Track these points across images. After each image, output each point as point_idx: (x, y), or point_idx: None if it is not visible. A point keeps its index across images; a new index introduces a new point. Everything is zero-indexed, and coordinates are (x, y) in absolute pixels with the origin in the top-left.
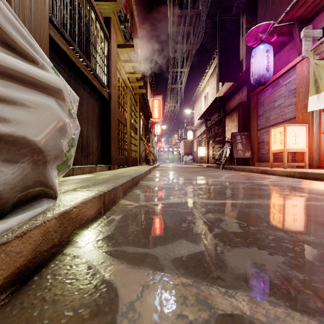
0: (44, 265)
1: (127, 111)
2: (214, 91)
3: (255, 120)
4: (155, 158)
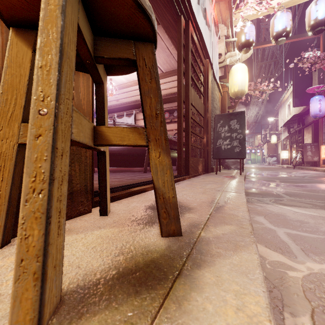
0: None
1: None
2: None
3: (321, 136)
4: None
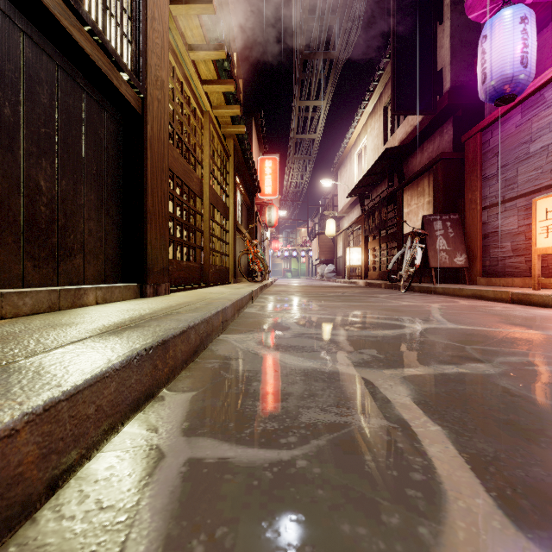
0: None
1: (205, 166)
2: (379, 141)
3: (477, 188)
4: (265, 268)
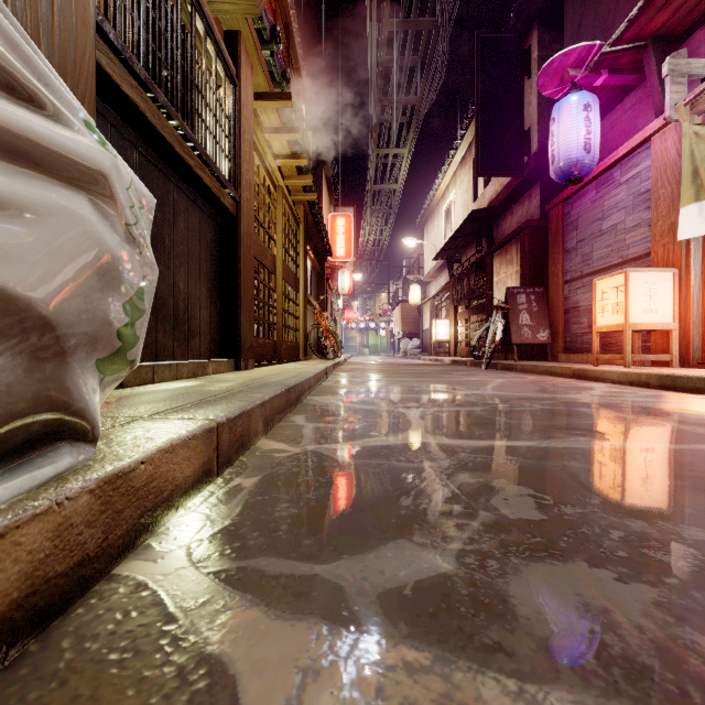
0: (57, 610)
1: (278, 241)
2: (469, 197)
3: (559, 261)
4: (338, 344)
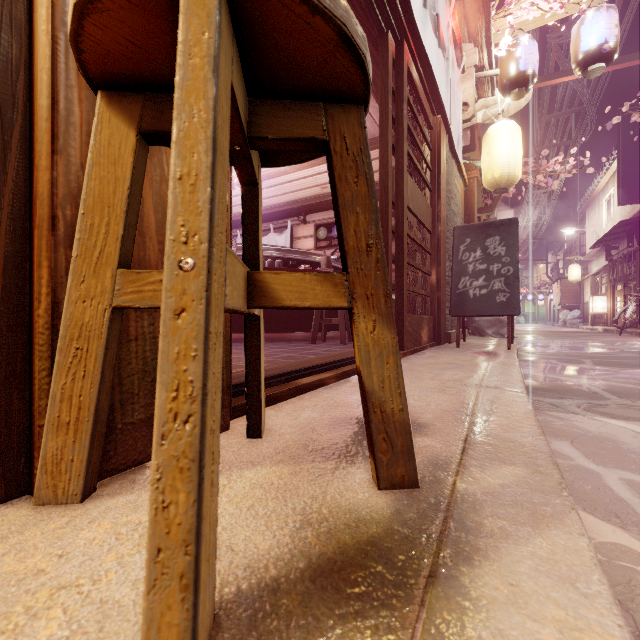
0: None
1: None
2: None
3: None
4: None
